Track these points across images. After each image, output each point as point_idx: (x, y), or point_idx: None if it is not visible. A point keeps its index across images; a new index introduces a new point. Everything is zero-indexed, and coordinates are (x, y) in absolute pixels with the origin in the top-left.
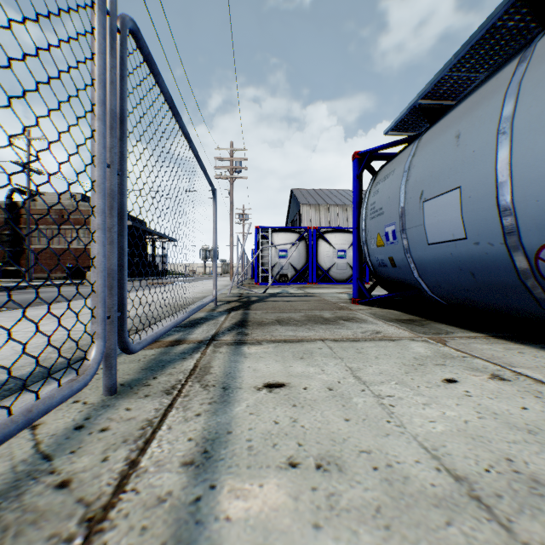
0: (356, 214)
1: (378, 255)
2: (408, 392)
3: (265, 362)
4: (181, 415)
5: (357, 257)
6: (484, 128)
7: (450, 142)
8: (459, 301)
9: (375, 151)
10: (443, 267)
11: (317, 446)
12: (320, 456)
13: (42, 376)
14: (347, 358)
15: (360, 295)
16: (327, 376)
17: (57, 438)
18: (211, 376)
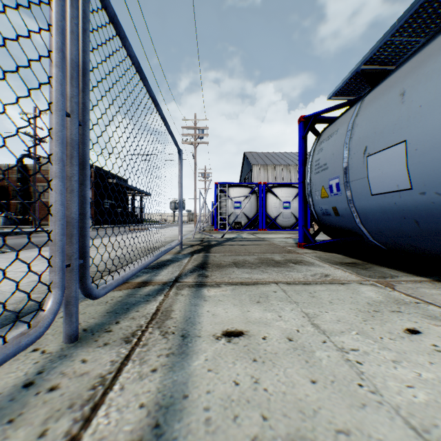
0: (302, 170)
1: (322, 206)
2: (372, 345)
3: (223, 306)
4: (136, 371)
5: (302, 207)
6: (432, 83)
7: (395, 100)
8: (400, 247)
9: (319, 114)
10: (386, 216)
11: (284, 421)
12: (290, 438)
13: (13, 319)
14: (302, 302)
15: (305, 240)
16: (285, 323)
17: (0, 400)
18: (171, 322)
